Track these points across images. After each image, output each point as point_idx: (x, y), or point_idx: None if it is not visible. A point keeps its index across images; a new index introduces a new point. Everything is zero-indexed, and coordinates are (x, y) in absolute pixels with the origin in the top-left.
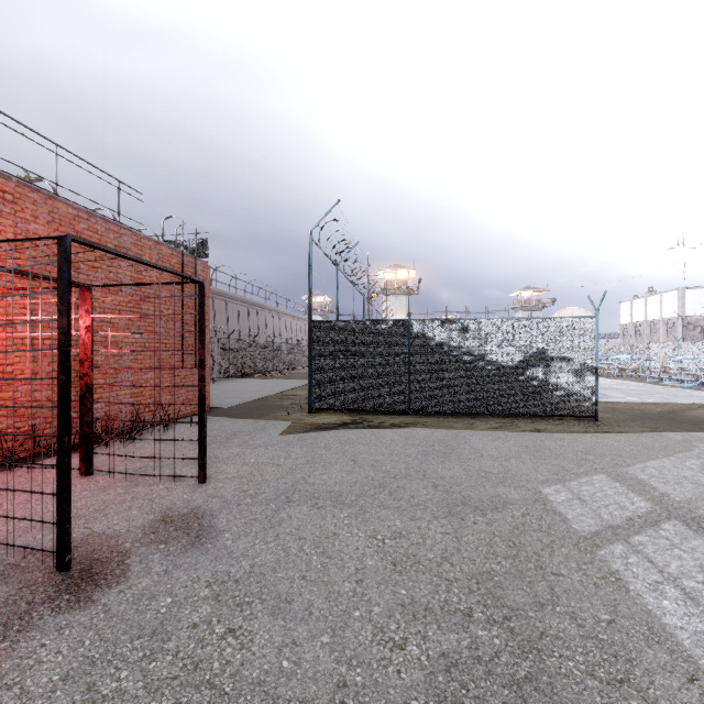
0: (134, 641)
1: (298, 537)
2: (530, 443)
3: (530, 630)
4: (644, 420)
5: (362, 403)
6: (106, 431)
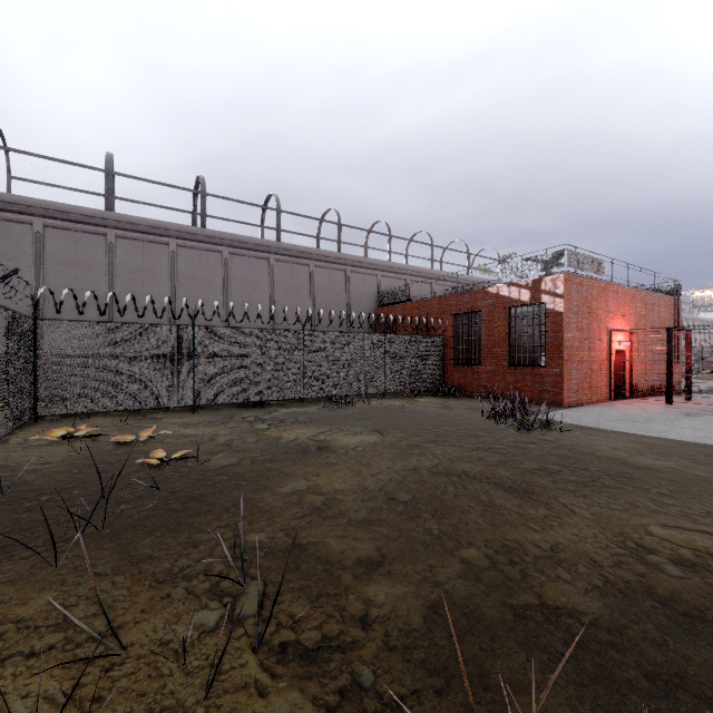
0: None
1: None
2: None
3: None
4: None
5: None
6: None
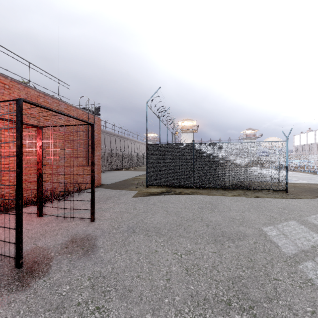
0: (46, 313)
1: (137, 252)
2: (254, 203)
3: (265, 316)
4: (311, 192)
5: (171, 182)
6: (51, 195)
